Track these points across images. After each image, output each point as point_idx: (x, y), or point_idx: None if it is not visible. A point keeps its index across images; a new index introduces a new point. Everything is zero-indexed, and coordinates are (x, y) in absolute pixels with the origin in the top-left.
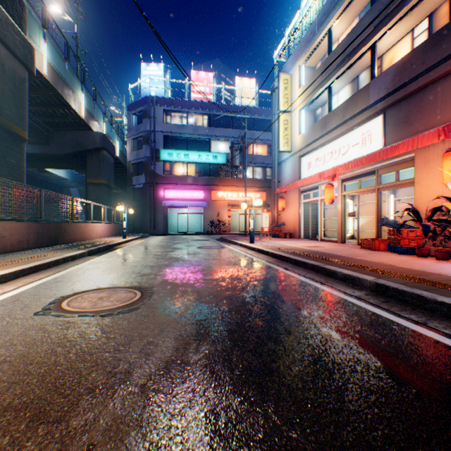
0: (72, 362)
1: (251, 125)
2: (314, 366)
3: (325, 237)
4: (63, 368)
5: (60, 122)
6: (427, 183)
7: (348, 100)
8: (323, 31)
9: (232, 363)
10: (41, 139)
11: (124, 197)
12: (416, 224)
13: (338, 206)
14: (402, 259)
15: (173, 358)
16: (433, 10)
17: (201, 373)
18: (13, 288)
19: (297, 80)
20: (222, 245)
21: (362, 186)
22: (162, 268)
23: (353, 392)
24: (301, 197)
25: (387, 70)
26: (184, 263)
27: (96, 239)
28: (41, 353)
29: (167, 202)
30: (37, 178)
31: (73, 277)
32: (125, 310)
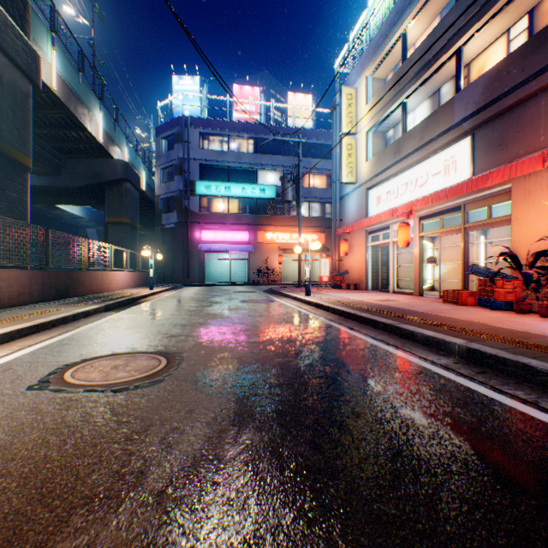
0: (68, 457)
1: (306, 152)
2: (394, 465)
3: (399, 288)
4: (55, 466)
5: (74, 148)
6: (527, 221)
7: (427, 118)
8: (396, 34)
9: (283, 459)
10: (51, 169)
11: (152, 240)
12: (513, 272)
13: (415, 249)
14: (497, 316)
15: (203, 452)
16: (535, 4)
17: (241, 475)
18: (5, 353)
19: (364, 95)
20: (271, 298)
21: (444, 225)
22: (195, 328)
23: (449, 504)
24: (368, 239)
25: (476, 80)
26: (224, 321)
27: (117, 291)
28: (29, 444)
29: (204, 246)
30: (47, 217)
31: (83, 339)
32: (144, 383)
